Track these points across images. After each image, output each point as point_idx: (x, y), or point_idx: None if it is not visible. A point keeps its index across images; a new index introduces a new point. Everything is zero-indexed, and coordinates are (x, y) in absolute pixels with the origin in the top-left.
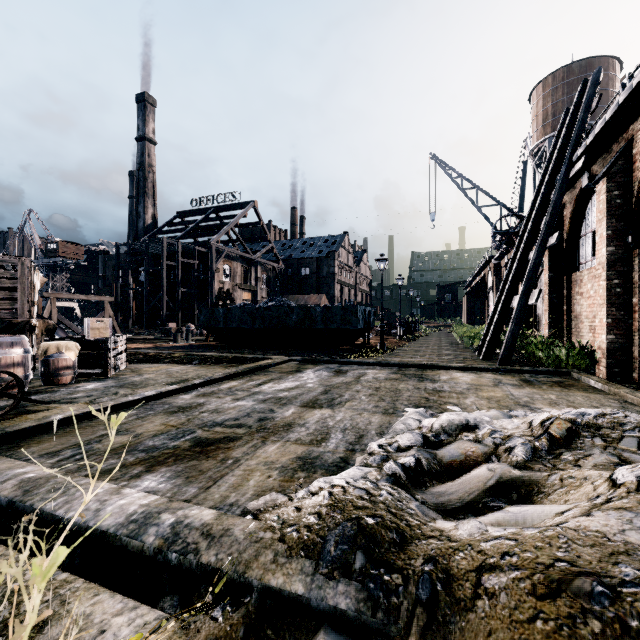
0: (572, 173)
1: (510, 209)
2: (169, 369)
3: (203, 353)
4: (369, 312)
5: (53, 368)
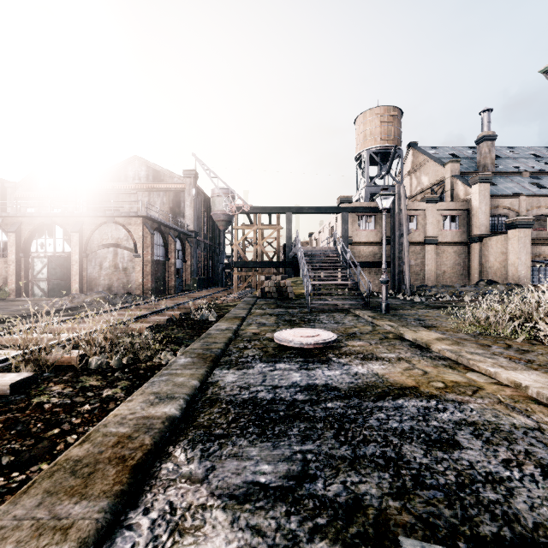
0: None
1: None
2: None
3: None
4: None
5: None
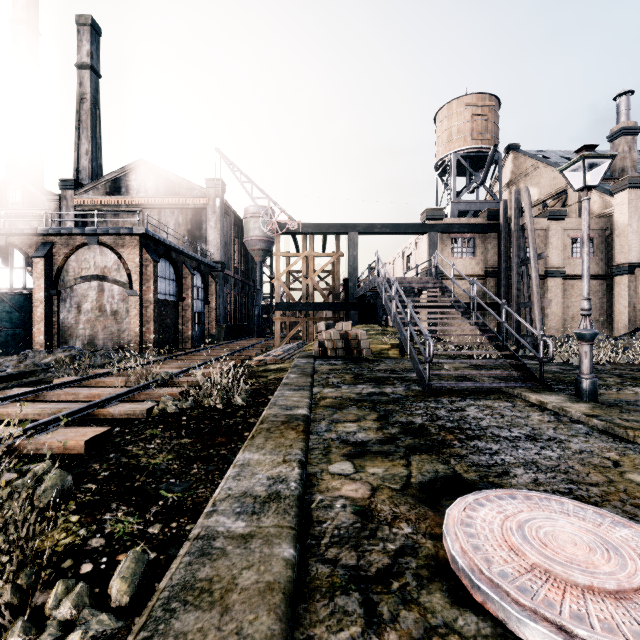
0: None
1: None
2: None
3: None
4: None
5: None
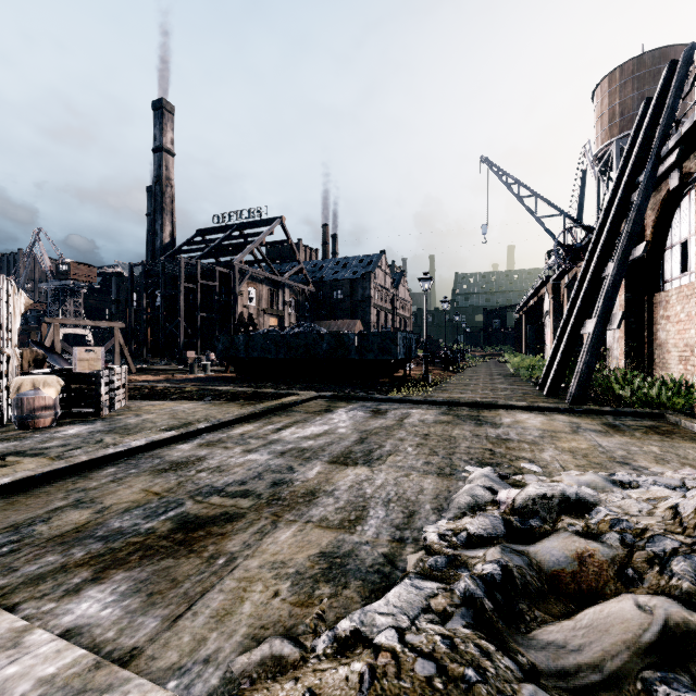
0: (661, 170)
1: (575, 220)
2: (175, 407)
3: (218, 387)
4: (411, 339)
5: (28, 408)
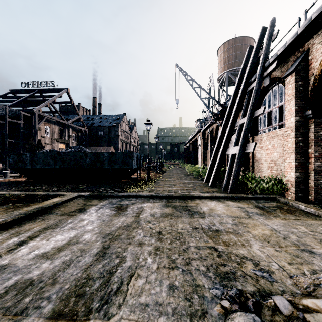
0: (266, 73)
1: (217, 101)
2: None
3: None
4: (140, 157)
5: None
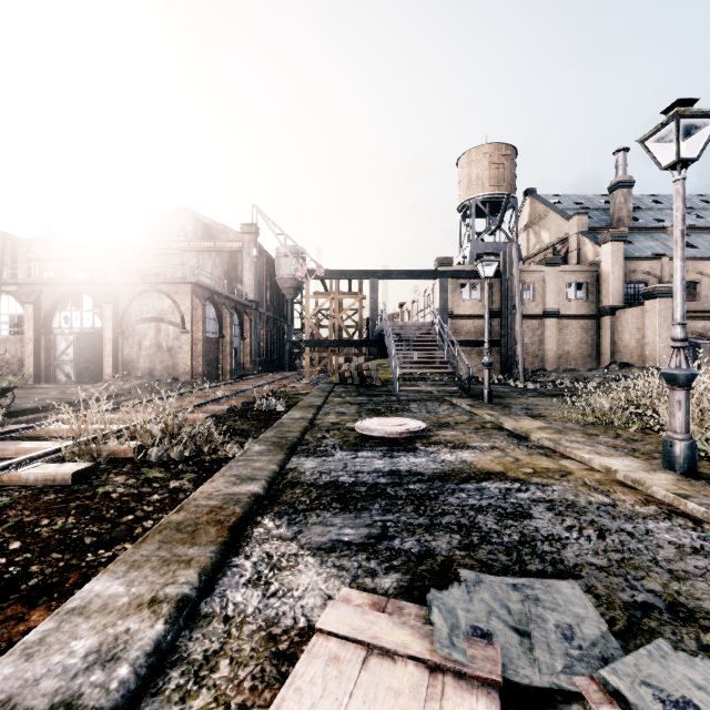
0: (5, 290)
1: None
2: None
3: None
4: None
5: None
